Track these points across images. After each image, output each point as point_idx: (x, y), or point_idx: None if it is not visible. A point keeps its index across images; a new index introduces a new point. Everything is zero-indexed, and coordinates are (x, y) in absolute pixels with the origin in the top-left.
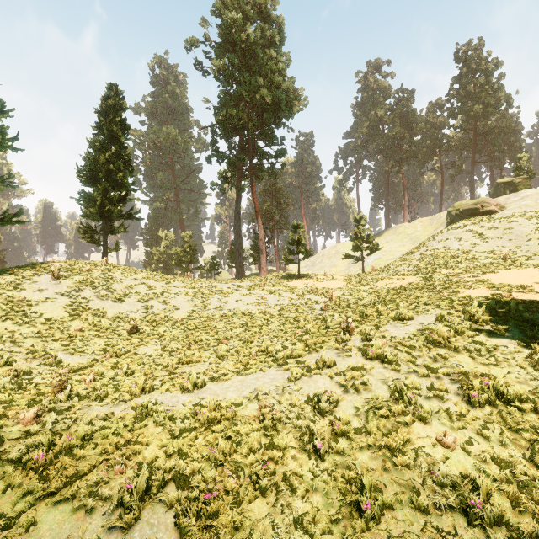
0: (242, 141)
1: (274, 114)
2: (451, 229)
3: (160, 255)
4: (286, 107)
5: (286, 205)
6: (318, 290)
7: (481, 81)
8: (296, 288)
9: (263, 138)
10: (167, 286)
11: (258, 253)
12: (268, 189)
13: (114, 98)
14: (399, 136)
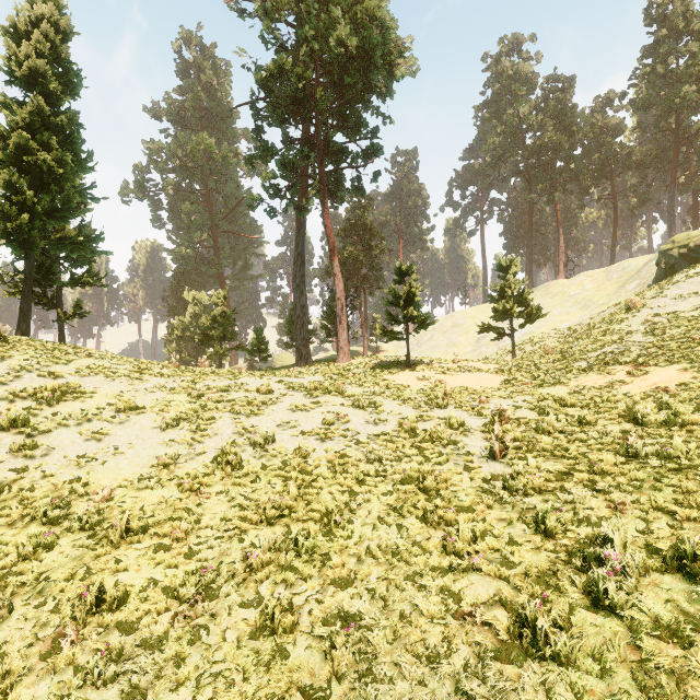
0: (308, 132)
1: (362, 76)
2: (696, 275)
3: (184, 328)
4: (383, 64)
5: (379, 250)
6: (456, 394)
7: (693, 48)
8: (409, 389)
9: (342, 125)
10: (126, 389)
11: (334, 323)
12: (351, 227)
13: (42, 7)
14: (552, 147)
